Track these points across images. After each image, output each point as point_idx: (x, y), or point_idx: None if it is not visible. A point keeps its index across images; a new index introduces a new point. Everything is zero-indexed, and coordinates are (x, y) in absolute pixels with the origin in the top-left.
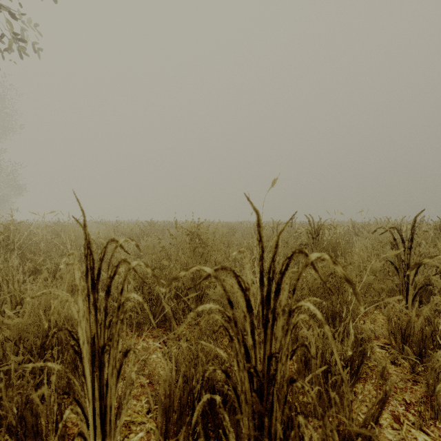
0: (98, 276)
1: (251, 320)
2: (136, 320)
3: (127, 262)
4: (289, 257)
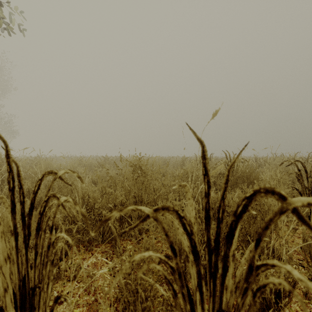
0: (30, 211)
1: (199, 271)
2: (87, 238)
3: (56, 198)
4: (250, 196)
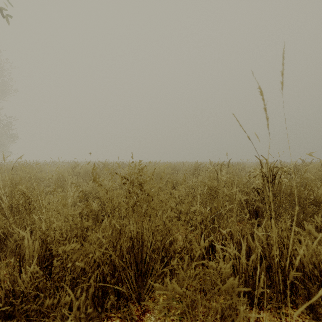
0: None
1: None
2: None
3: None
4: None
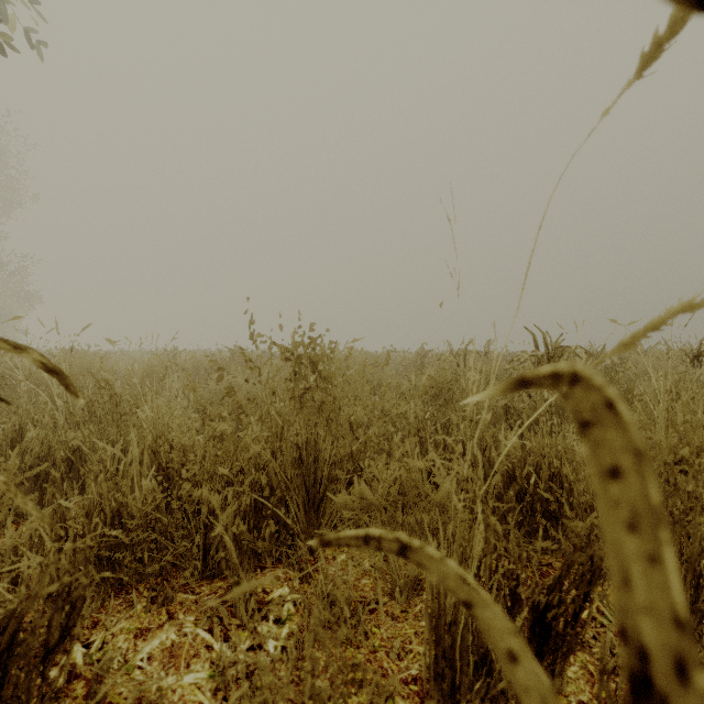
0: None
1: None
2: (157, 568)
3: None
4: None
